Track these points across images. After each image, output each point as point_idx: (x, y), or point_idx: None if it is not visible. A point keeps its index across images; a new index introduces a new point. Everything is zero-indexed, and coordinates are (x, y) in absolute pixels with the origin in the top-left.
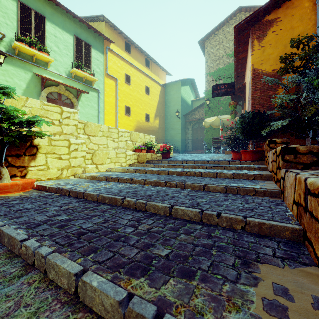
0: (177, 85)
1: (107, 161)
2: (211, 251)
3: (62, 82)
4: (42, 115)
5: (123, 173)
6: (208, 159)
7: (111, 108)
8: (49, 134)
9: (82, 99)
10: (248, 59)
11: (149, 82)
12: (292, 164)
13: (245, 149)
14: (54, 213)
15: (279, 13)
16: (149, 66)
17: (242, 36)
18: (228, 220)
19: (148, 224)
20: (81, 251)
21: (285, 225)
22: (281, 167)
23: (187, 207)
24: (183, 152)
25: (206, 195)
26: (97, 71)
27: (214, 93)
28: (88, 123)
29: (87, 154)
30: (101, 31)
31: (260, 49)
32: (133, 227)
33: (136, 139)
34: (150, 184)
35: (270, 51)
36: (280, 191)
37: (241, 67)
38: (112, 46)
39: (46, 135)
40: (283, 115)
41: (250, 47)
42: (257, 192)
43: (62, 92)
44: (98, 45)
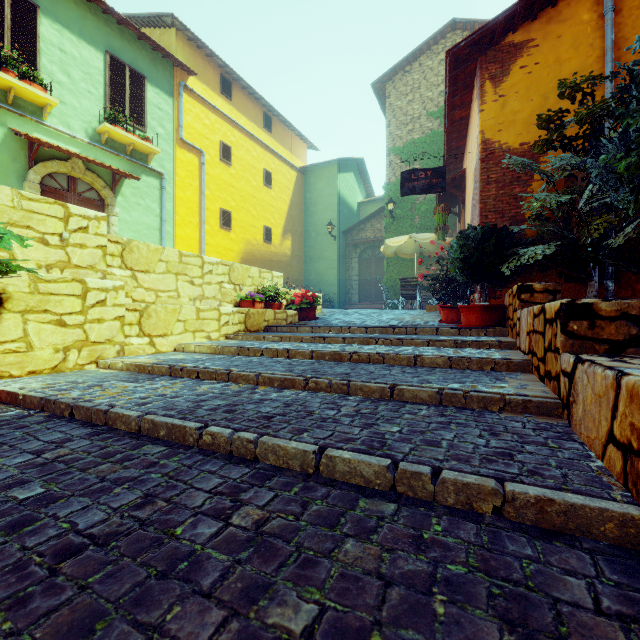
0: (330, 170)
1: (176, 328)
2: (431, 603)
3: (78, 152)
4: (15, 222)
5: (213, 355)
6: (393, 322)
7: (191, 214)
8: (34, 267)
9: (125, 191)
10: (472, 120)
11: (272, 163)
12: (585, 342)
13: (467, 302)
14: (11, 475)
15: (534, 29)
16: (272, 129)
17: (461, 73)
18: (459, 489)
19: (260, 503)
20: (45, 634)
21: (604, 504)
22: (562, 349)
23: (357, 450)
24: (341, 307)
25: (398, 411)
26: (159, 132)
27: (404, 188)
28: (133, 244)
29: (129, 314)
30: (169, 48)
31: (497, 100)
32: (220, 516)
33: (244, 281)
34: (270, 383)
35: (517, 105)
36: (559, 401)
37: (457, 137)
38: (193, 82)
39: (19, 270)
40: (544, 235)
41: (477, 95)
42: (510, 404)
43: (77, 174)
44: (162, 77)
